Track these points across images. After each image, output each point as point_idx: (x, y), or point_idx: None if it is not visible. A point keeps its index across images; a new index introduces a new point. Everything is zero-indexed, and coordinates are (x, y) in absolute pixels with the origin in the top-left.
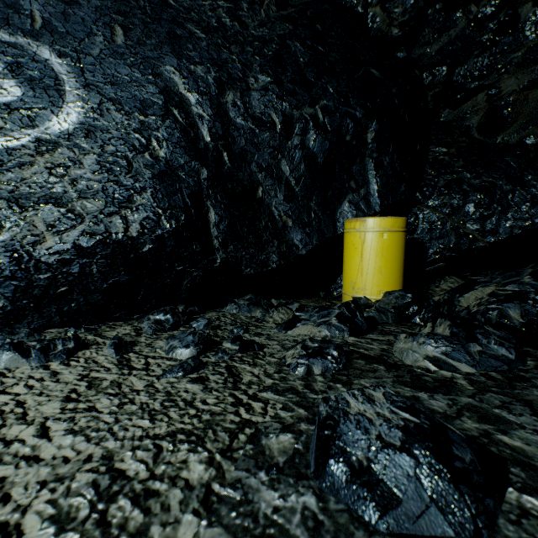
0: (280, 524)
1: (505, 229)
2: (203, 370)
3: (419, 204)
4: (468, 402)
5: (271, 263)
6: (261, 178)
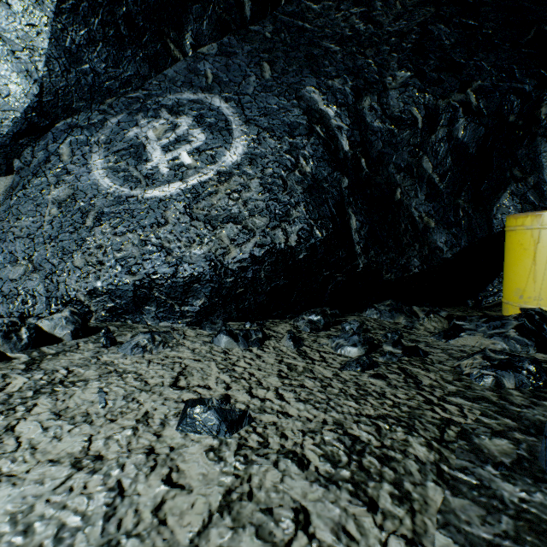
0: (534, 512)
1: None
2: (376, 368)
3: None
4: None
5: (412, 268)
6: (398, 179)
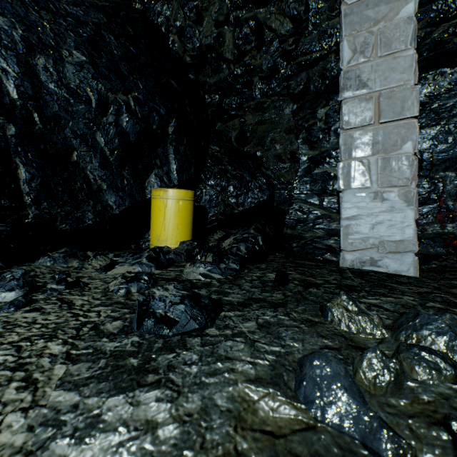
0: (120, 350)
1: (248, 203)
2: (35, 304)
3: (204, 182)
4: (216, 289)
5: (87, 220)
6: (76, 144)
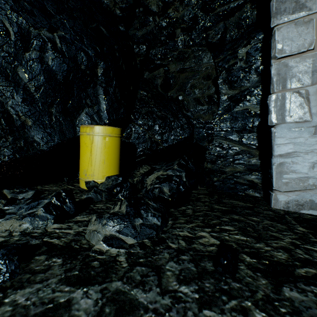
0: None
1: (171, 140)
2: None
3: (133, 122)
4: (116, 288)
5: (1, 157)
6: None
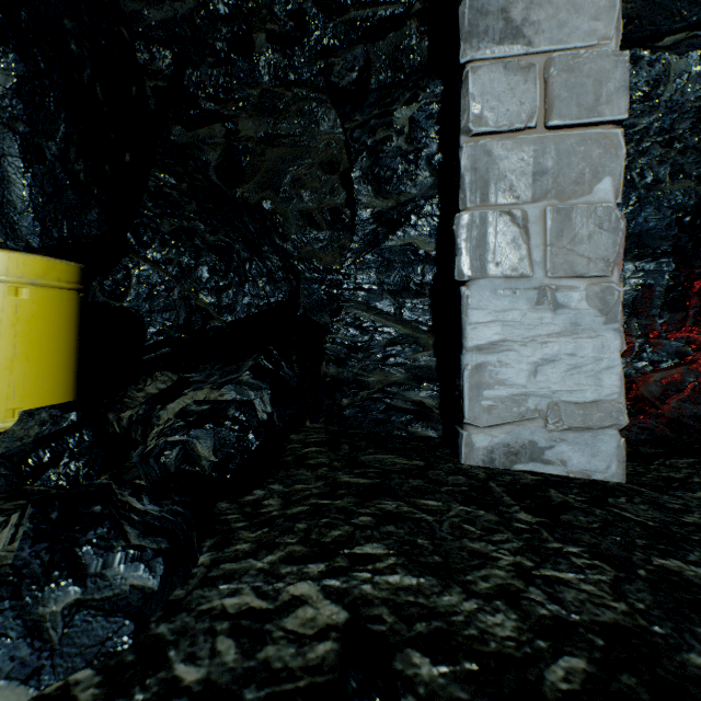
0: None
1: (244, 307)
2: None
3: (134, 253)
4: None
5: None
6: None
